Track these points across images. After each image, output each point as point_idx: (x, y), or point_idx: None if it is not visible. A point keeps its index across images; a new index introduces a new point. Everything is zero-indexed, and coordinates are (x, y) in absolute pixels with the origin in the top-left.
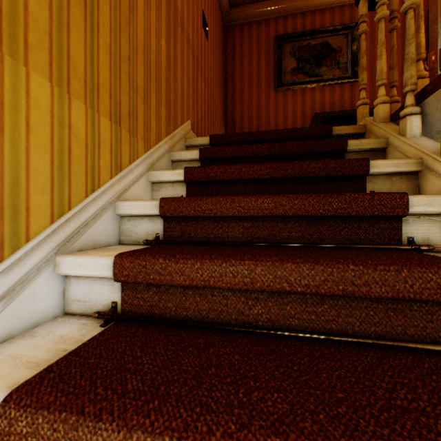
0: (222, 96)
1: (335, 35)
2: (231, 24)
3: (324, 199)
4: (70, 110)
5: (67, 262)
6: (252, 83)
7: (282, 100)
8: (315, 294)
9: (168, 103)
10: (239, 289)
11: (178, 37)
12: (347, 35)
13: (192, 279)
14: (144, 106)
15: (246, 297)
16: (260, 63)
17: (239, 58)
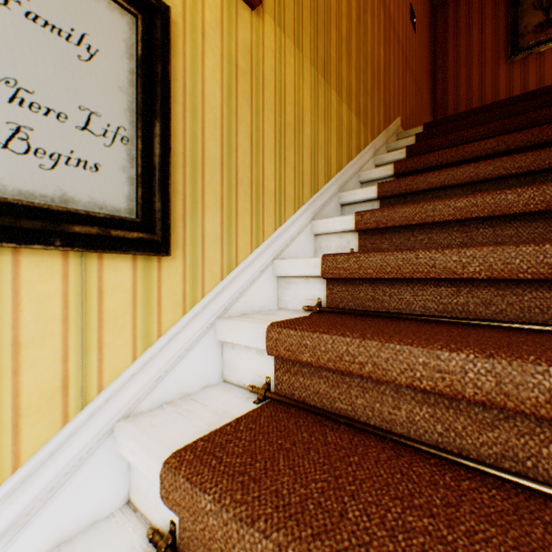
0: (429, 90)
1: None
2: (441, 2)
3: (547, 128)
4: (341, 110)
5: (345, 195)
6: (471, 63)
7: (518, 71)
8: (526, 175)
9: (384, 102)
10: (465, 184)
11: (390, 41)
12: None
13: (431, 183)
14: (370, 105)
15: (471, 191)
16: (483, 34)
17: (452, 39)
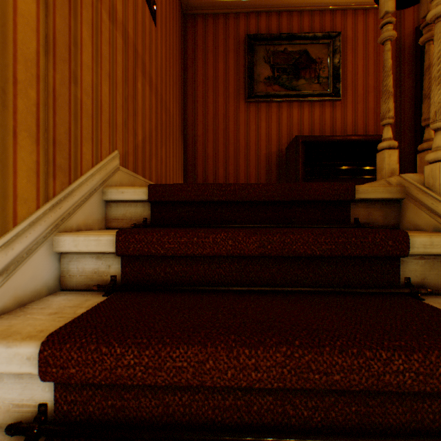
0: (181, 103)
1: (315, 43)
2: (192, 12)
3: None
4: None
5: None
6: (218, 90)
7: (254, 114)
8: None
9: (47, 131)
10: None
11: None
12: (328, 45)
13: None
14: None
15: None
16: (228, 65)
17: (202, 57)
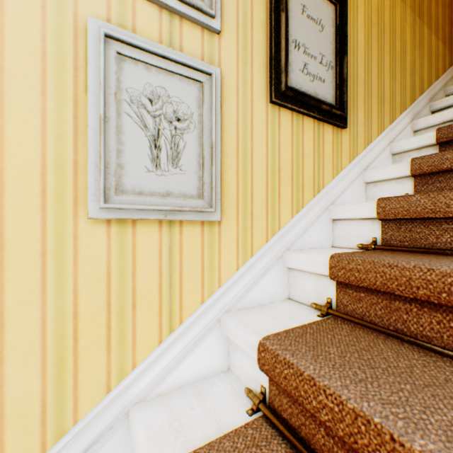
0: None
1: None
2: None
3: None
4: (430, 40)
5: (436, 103)
6: None
7: None
8: None
9: None
10: None
11: None
12: None
13: None
14: (452, 33)
15: None
16: None
17: None
